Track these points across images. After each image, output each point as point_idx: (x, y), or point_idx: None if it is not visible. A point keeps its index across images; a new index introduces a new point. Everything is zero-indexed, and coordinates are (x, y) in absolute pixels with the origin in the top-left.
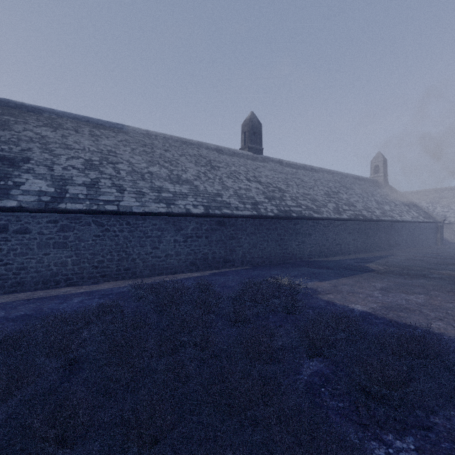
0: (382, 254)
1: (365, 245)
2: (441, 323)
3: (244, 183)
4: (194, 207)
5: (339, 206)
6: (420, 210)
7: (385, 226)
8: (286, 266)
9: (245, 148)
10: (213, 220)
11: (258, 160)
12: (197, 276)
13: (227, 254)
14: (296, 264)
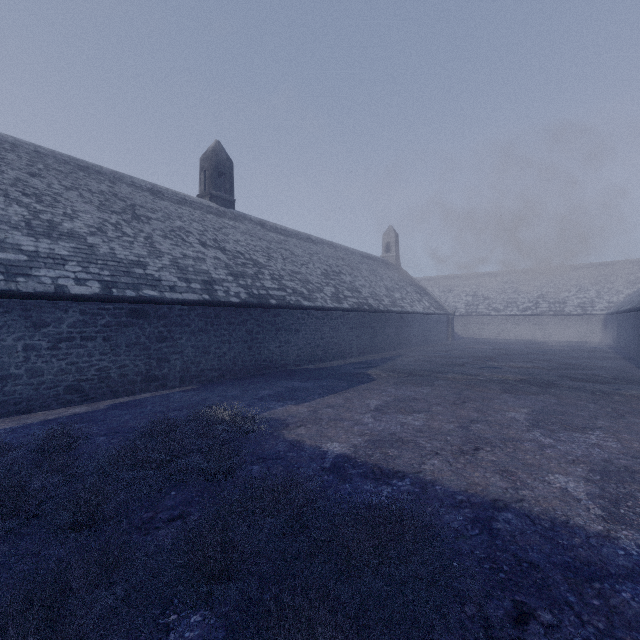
0: (390, 355)
1: (371, 344)
2: (436, 461)
3: (195, 248)
4: (77, 284)
5: (340, 291)
6: (432, 299)
7: (395, 319)
8: (258, 380)
9: (206, 195)
10: (122, 308)
11: (226, 216)
12: (75, 415)
13: (152, 368)
14: (274, 376)
